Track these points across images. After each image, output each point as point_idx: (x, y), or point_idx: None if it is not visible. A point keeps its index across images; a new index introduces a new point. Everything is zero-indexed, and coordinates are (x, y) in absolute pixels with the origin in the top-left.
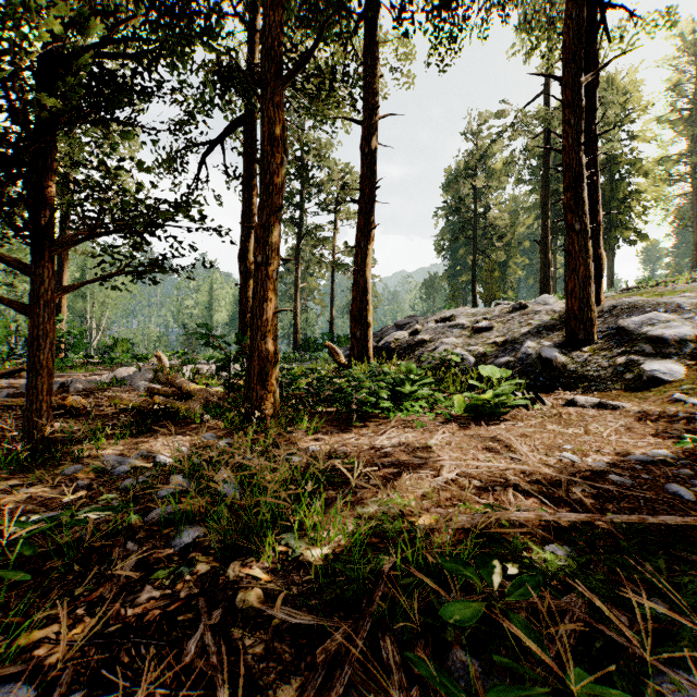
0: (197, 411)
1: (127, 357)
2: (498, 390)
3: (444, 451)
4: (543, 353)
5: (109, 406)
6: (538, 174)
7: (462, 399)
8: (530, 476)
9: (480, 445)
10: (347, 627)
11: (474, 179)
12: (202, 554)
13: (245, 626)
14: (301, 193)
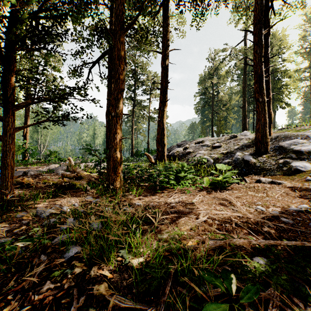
0: (84, 185)
1: (56, 159)
2: (225, 175)
3: (200, 205)
4: (245, 158)
5: (42, 183)
6: (241, 77)
7: (208, 179)
8: (243, 219)
9: (217, 202)
10: (151, 309)
11: (212, 79)
12: (78, 262)
13: (97, 306)
14: (134, 85)
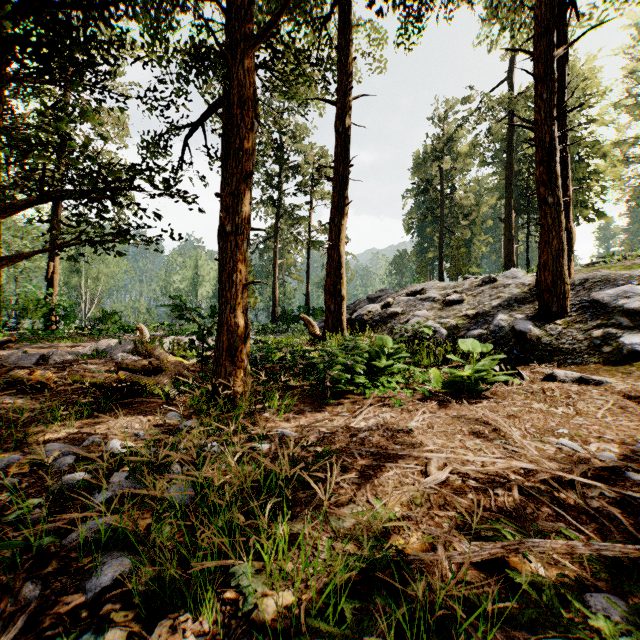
0: (166, 386)
1: (116, 329)
2: (477, 365)
3: (427, 436)
4: (517, 326)
5: (69, 383)
6: (501, 157)
7: (438, 373)
8: (536, 475)
9: (466, 429)
10: None
11: (441, 161)
12: (120, 606)
13: None
14: (279, 175)
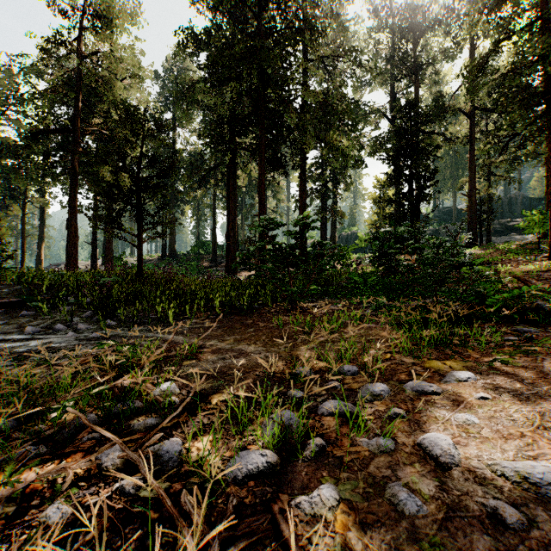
0: None
1: None
2: None
3: None
4: None
5: None
6: None
7: None
8: None
9: None
10: None
11: None
12: None
13: None
14: None
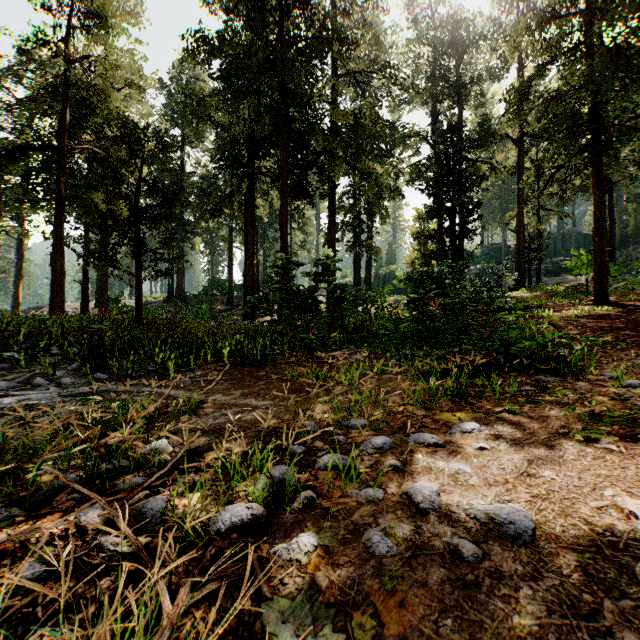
0: None
1: None
2: None
3: None
4: None
5: None
6: None
7: None
8: None
9: None
10: None
11: None
12: None
13: None
14: None
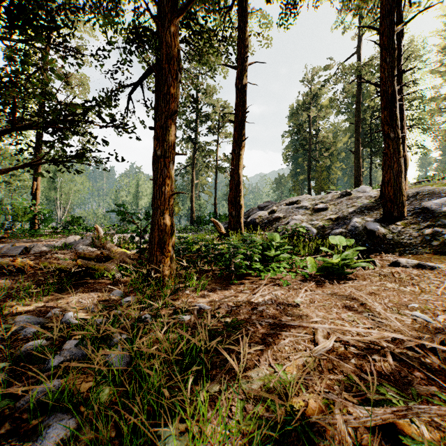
0: (112, 270)
1: (80, 229)
2: (343, 254)
3: (311, 309)
4: (368, 226)
5: (40, 268)
6: (351, 108)
7: (313, 260)
8: (403, 343)
9: (340, 304)
10: None
11: (309, 111)
12: None
13: None
14: (195, 121)
